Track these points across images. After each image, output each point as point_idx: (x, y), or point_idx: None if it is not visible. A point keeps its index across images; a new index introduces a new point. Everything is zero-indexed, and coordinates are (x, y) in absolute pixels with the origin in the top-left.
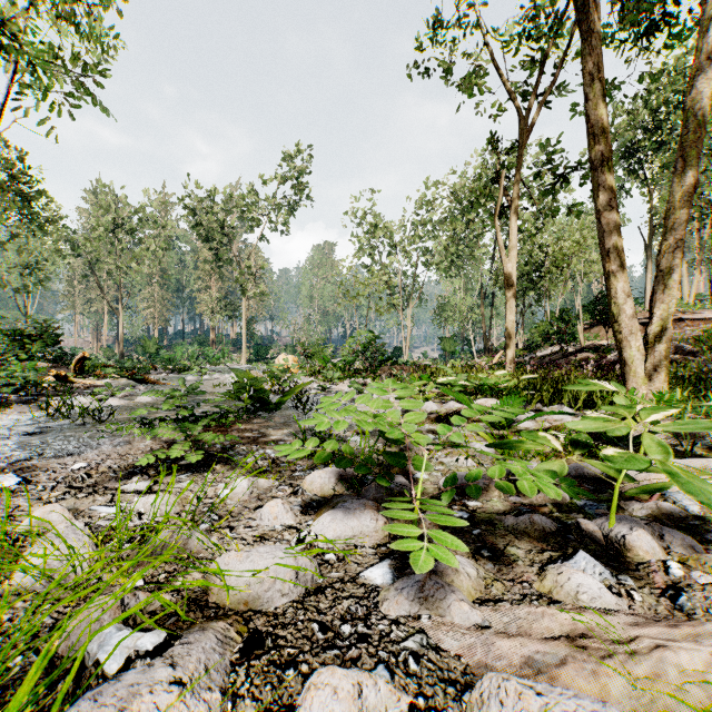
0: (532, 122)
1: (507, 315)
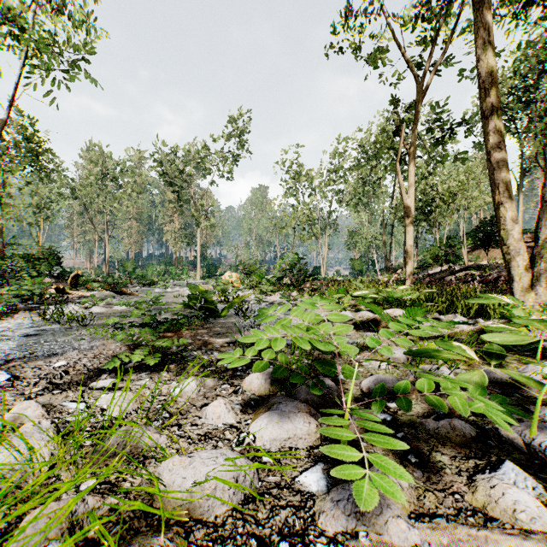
0: (427, 85)
1: (407, 240)
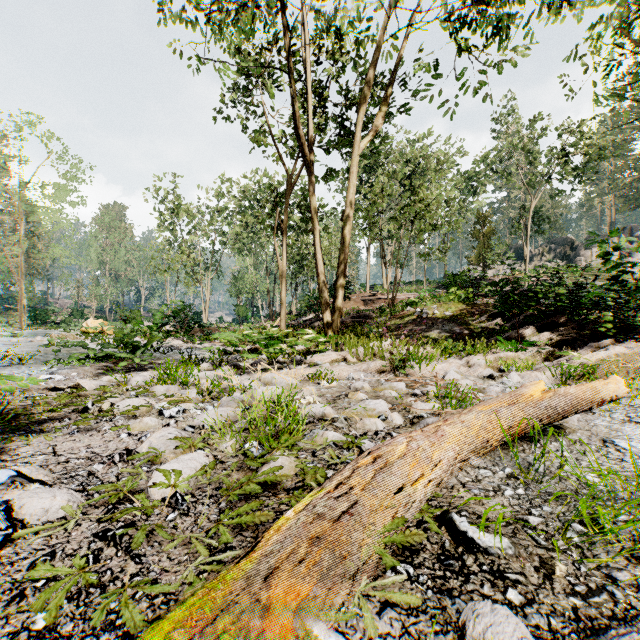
0: (294, 181)
1: (281, 295)
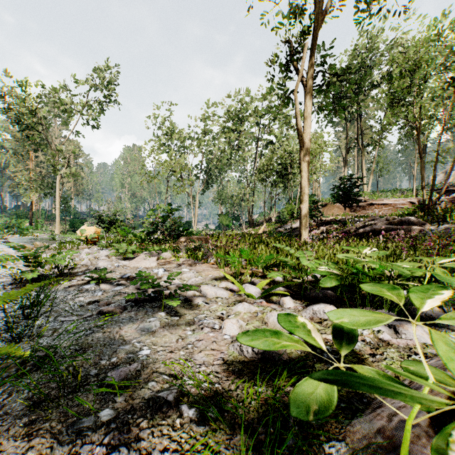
0: (327, 7)
1: (303, 188)
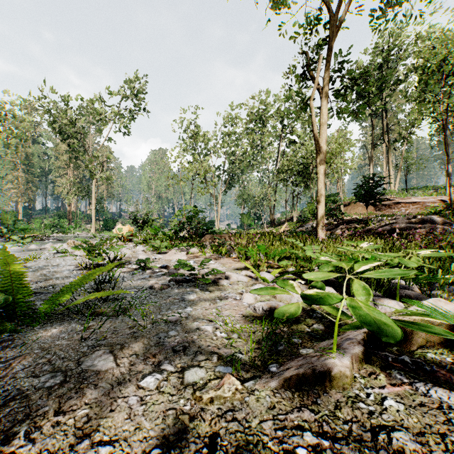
0: (342, 18)
1: (319, 189)
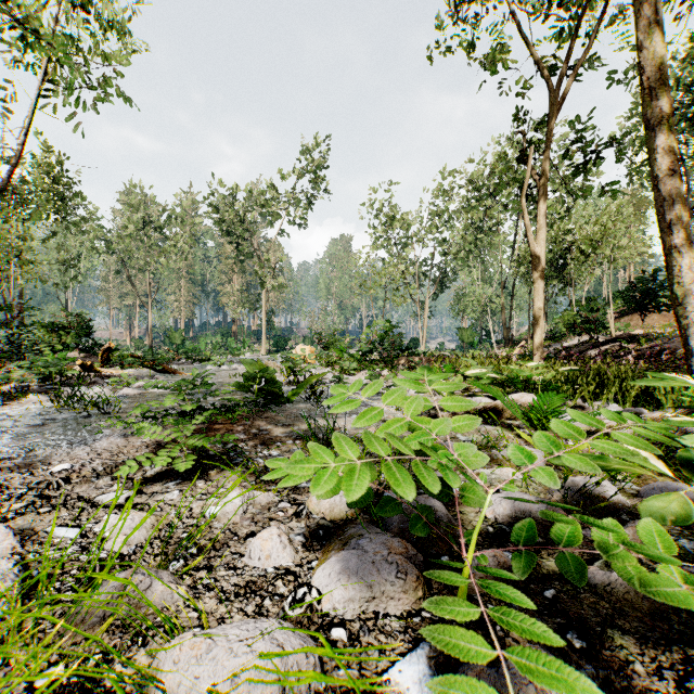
0: (563, 94)
1: (535, 302)
